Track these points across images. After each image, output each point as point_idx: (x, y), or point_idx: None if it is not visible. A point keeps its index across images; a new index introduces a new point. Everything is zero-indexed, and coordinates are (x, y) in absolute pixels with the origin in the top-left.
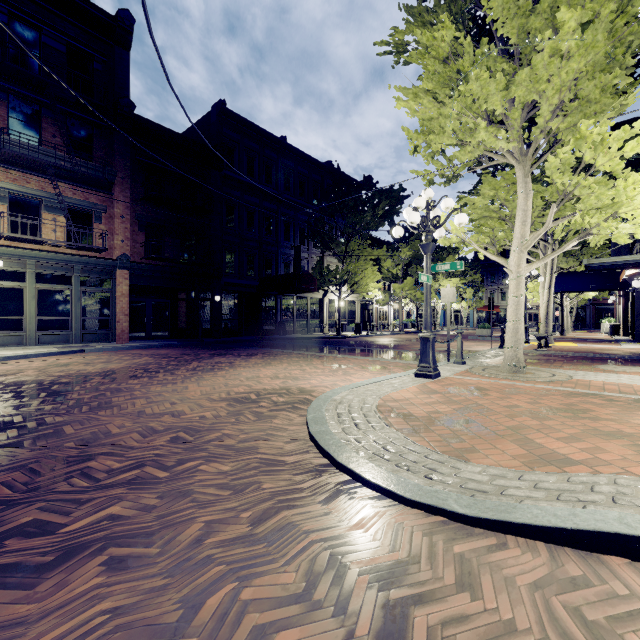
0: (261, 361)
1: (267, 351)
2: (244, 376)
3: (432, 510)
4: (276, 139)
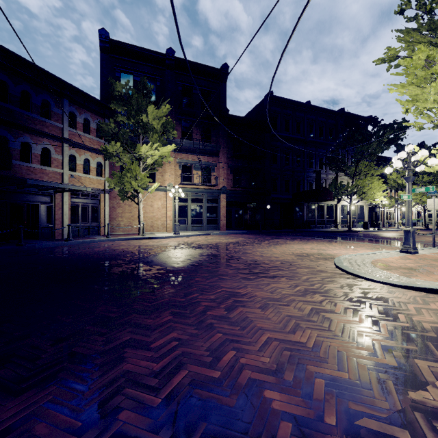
0: (301, 242)
1: (301, 237)
2: (295, 247)
3: (385, 283)
4: (303, 104)
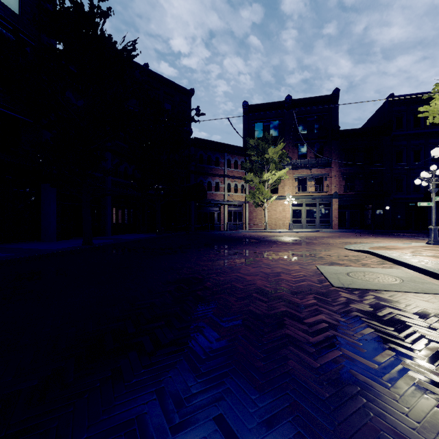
0: (382, 238)
1: (400, 236)
2: (361, 240)
3: (347, 249)
4: None
